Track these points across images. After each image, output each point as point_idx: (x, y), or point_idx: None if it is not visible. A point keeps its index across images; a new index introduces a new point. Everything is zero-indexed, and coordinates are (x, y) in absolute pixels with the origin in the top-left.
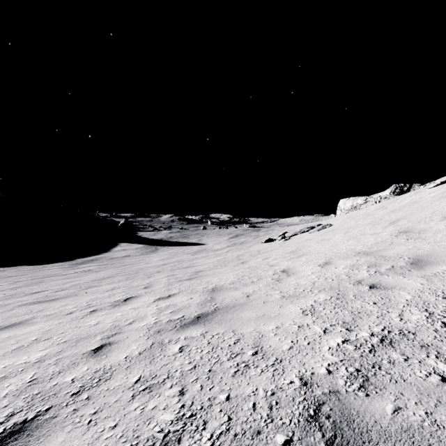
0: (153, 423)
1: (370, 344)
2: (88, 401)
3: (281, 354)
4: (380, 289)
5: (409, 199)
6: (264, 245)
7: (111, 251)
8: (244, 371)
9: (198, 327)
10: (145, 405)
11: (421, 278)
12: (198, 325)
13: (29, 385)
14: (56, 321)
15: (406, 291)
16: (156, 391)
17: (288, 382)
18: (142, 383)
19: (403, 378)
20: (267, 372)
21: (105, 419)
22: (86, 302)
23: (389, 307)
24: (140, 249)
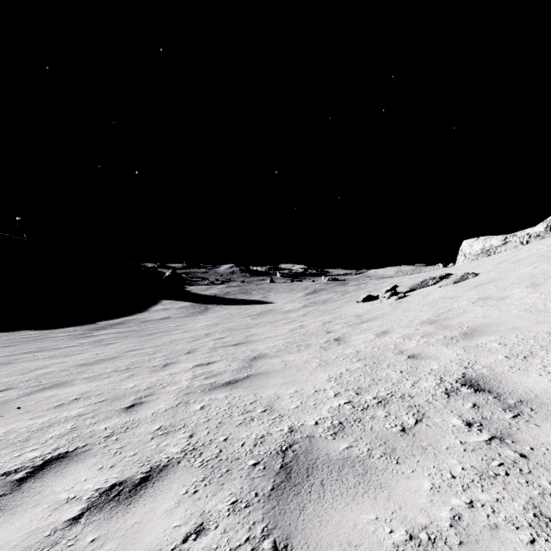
0: None
1: None
2: None
3: None
4: None
5: None
6: (363, 306)
7: (149, 310)
8: None
9: None
10: None
11: None
12: None
13: None
14: None
15: None
16: None
17: None
18: None
19: None
20: None
21: None
22: None
23: None
24: (186, 308)
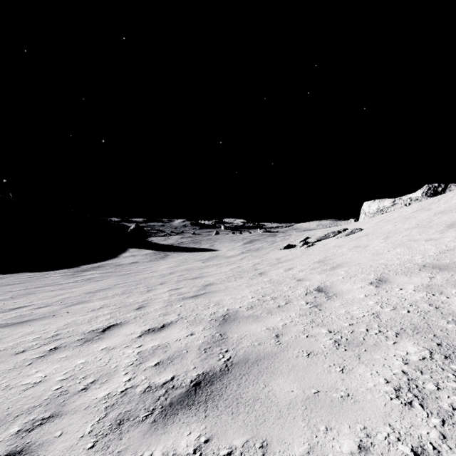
0: None
1: None
2: None
3: None
4: None
5: None
6: (283, 252)
7: (119, 257)
8: None
9: (194, 417)
10: None
11: None
12: (193, 409)
13: None
14: None
15: None
16: None
17: None
18: None
19: None
20: None
21: None
22: (56, 330)
23: None
24: (149, 255)
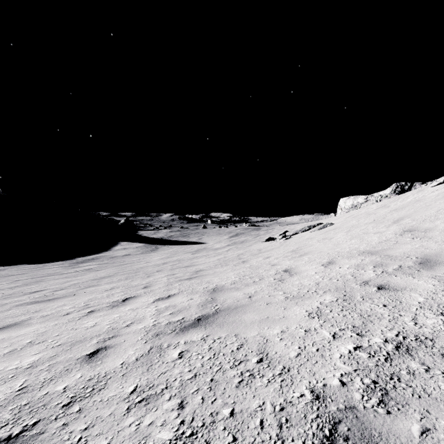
0: (149, 442)
1: (385, 352)
2: (79, 414)
3: (289, 362)
4: (389, 290)
5: (411, 198)
6: (265, 244)
7: (112, 250)
8: (249, 381)
9: (199, 330)
10: (141, 420)
11: (432, 279)
12: (198, 328)
13: (18, 394)
14: (52, 322)
15: (418, 293)
16: (153, 404)
17: (298, 395)
18: (138, 394)
19: (427, 392)
20: (274, 383)
21: (97, 436)
22: (84, 302)
23: (401, 310)
24: (140, 248)
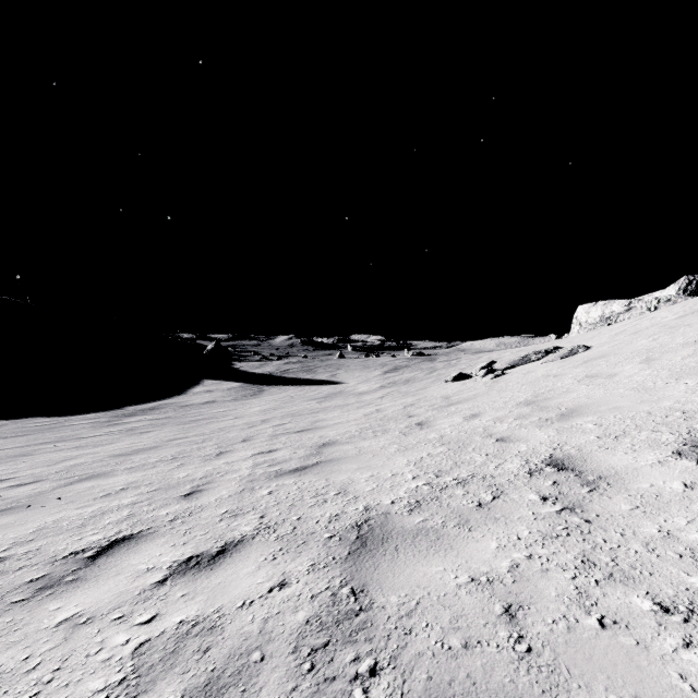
0: None
1: None
2: None
3: None
4: None
5: None
6: (452, 386)
7: (188, 393)
8: None
9: None
10: None
11: None
12: None
13: None
14: None
15: None
16: None
17: None
18: None
19: None
20: None
21: None
22: (8, 546)
23: None
24: (234, 390)
